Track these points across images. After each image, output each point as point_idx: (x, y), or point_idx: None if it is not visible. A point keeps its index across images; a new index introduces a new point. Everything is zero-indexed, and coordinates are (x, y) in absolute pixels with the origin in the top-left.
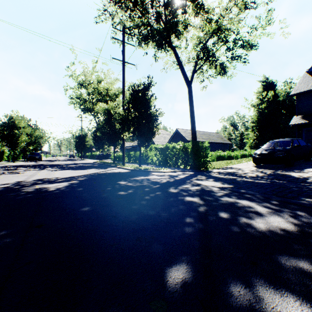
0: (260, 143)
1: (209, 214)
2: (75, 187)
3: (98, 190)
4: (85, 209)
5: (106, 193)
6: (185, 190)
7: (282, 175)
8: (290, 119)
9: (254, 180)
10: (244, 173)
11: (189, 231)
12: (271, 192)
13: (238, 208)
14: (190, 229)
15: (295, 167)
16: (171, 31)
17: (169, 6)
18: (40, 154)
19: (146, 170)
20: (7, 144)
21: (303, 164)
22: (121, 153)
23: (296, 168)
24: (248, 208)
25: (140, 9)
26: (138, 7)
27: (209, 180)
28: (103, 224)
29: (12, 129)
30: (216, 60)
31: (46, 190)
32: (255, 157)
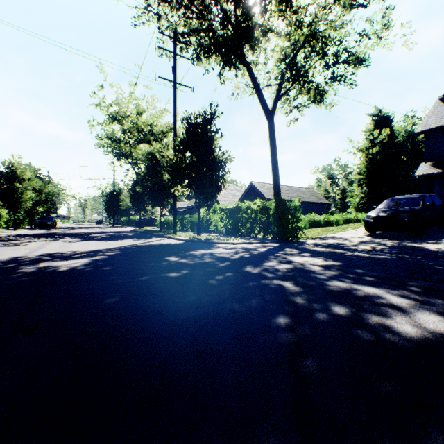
0: (370, 203)
1: (315, 308)
2: (100, 265)
3: (135, 271)
4: (112, 301)
5: (146, 275)
6: (270, 270)
7: (411, 248)
8: (413, 169)
9: (371, 254)
10: (353, 245)
11: (287, 339)
12: (405, 273)
13: (359, 298)
14: (289, 336)
15: (428, 236)
16: (244, 40)
17: (241, 2)
18: (53, 219)
19: (208, 241)
20: (4, 204)
21: (439, 232)
22: (171, 217)
23: (430, 238)
24: (377, 299)
25: (199, 8)
26: (196, 4)
27: (304, 254)
28: (140, 328)
29: (13, 182)
30: (309, 81)
31: (53, 271)
32: (369, 221)
